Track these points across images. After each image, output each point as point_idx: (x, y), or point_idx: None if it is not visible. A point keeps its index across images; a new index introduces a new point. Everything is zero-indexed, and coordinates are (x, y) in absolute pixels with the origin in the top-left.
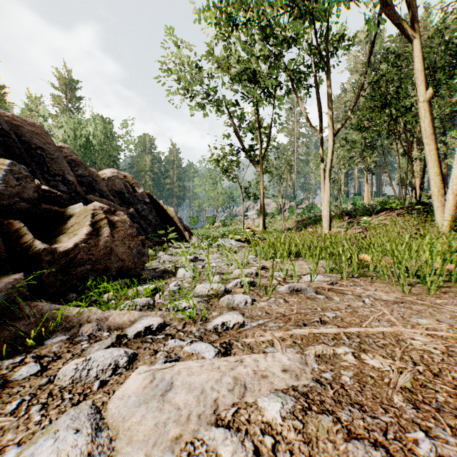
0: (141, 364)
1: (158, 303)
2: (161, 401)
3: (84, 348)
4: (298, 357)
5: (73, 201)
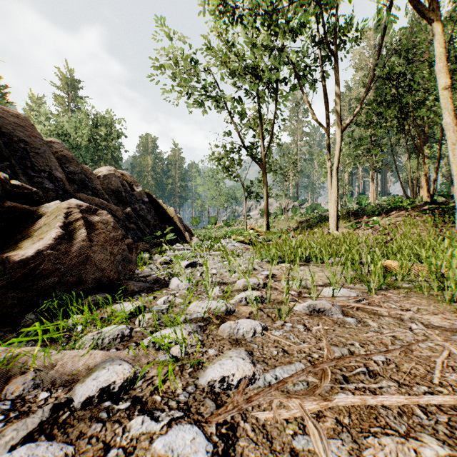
0: None
1: (136, 333)
2: None
3: None
4: None
5: (60, 199)
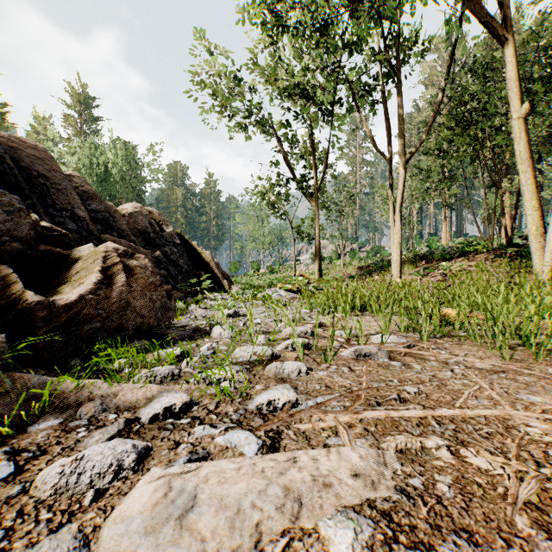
0: (156, 463)
1: (184, 373)
2: (178, 527)
3: (80, 439)
4: (373, 453)
5: (84, 241)
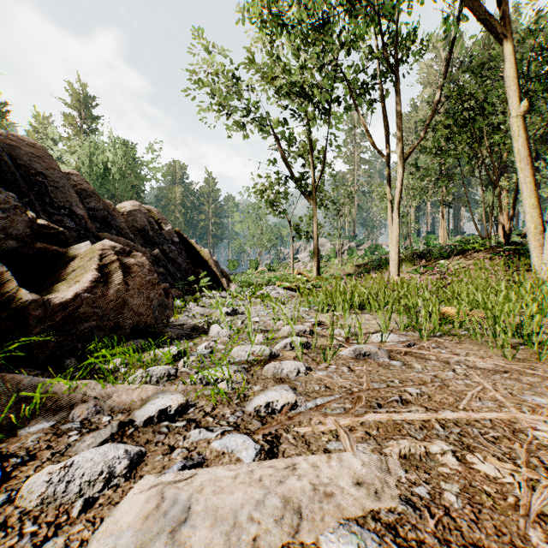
0: (149, 470)
1: (181, 373)
2: (170, 543)
3: (71, 443)
4: (375, 459)
5: (82, 239)
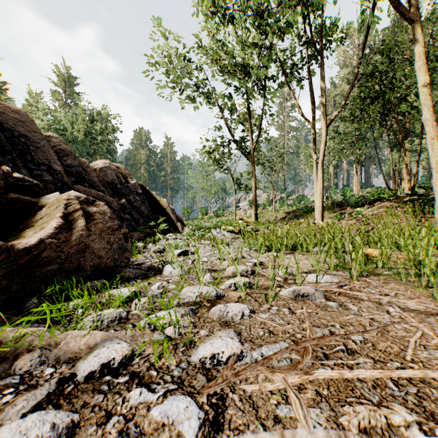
0: None
1: (132, 315)
2: None
3: (2, 406)
4: (334, 437)
5: (59, 191)
